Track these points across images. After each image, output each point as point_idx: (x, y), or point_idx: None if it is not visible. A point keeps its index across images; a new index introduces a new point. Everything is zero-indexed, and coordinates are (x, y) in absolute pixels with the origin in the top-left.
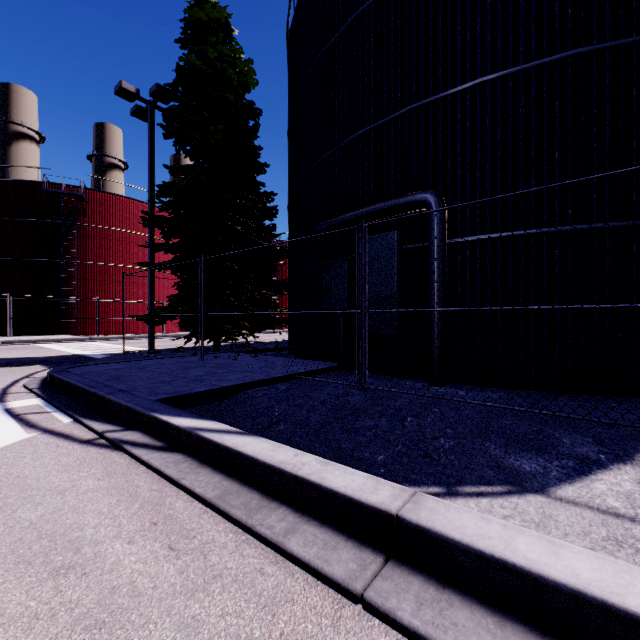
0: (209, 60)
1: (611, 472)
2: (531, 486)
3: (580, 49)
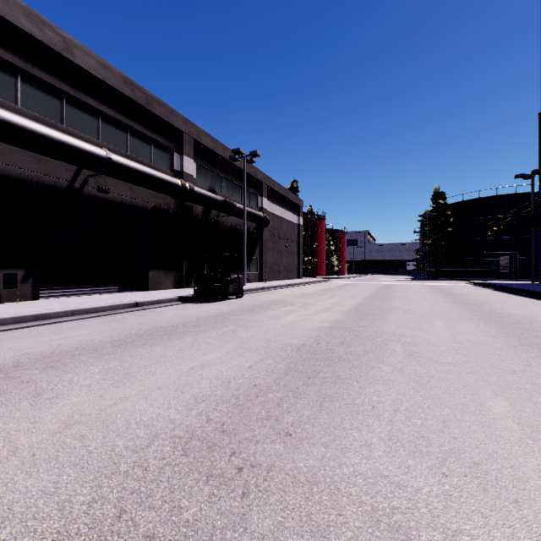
0: (445, 207)
1: None
2: None
3: (536, 236)
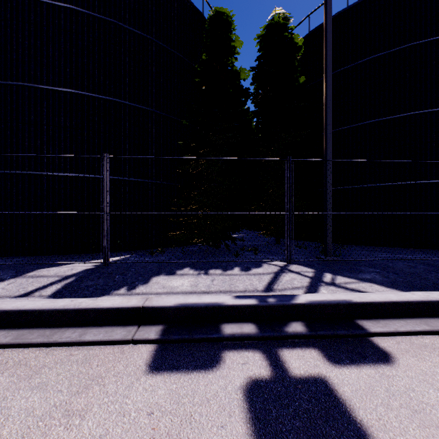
0: None
1: (3, 282)
2: None
3: (72, 90)
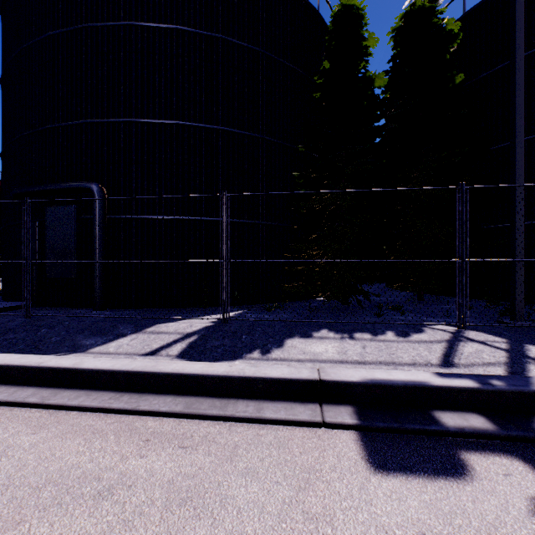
0: None
1: (125, 338)
2: (81, 350)
3: (179, 122)
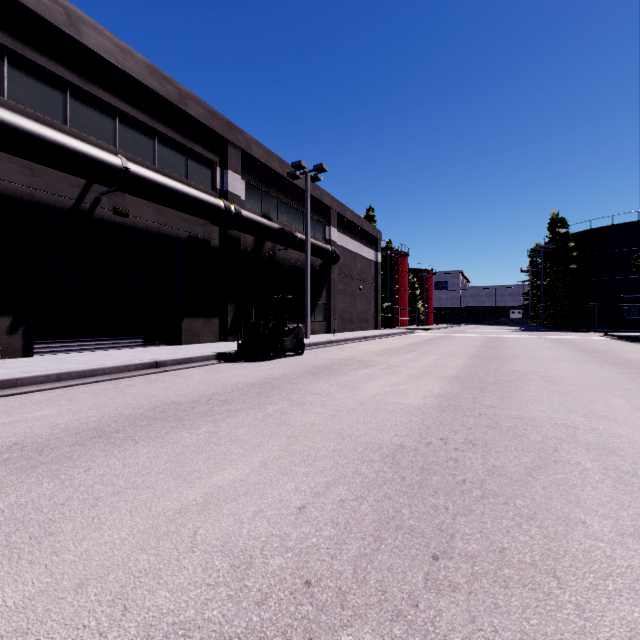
0: (567, 238)
1: None
2: None
3: None
